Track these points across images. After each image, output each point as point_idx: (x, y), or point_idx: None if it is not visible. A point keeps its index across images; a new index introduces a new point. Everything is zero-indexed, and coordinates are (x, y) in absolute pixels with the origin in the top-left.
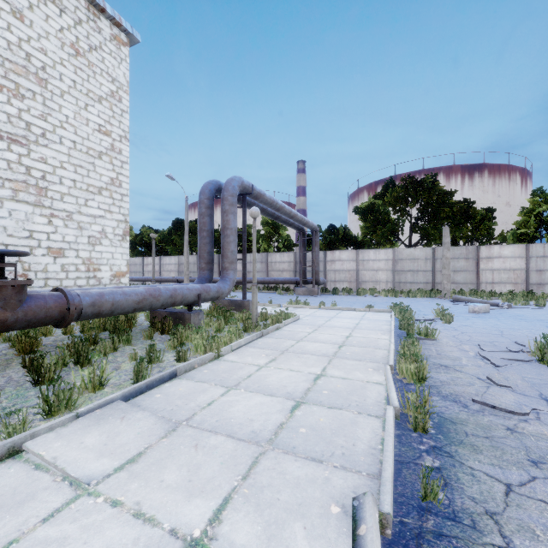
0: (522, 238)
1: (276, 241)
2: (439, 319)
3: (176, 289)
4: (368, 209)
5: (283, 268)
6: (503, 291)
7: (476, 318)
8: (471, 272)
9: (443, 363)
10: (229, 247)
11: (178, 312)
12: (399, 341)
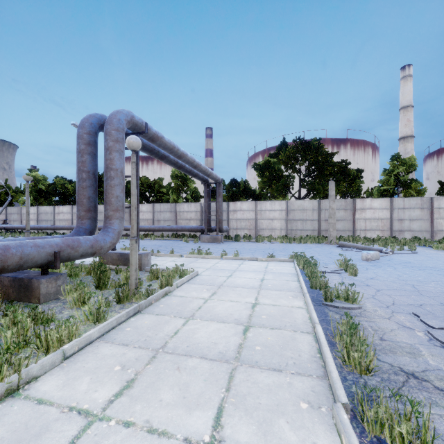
0: (385, 193)
1: (185, 192)
2: (342, 270)
3: (9, 248)
4: (265, 165)
5: (191, 217)
6: (373, 237)
7: (374, 268)
8: (349, 221)
9: (405, 367)
10: (113, 191)
11: (24, 277)
12: (318, 310)
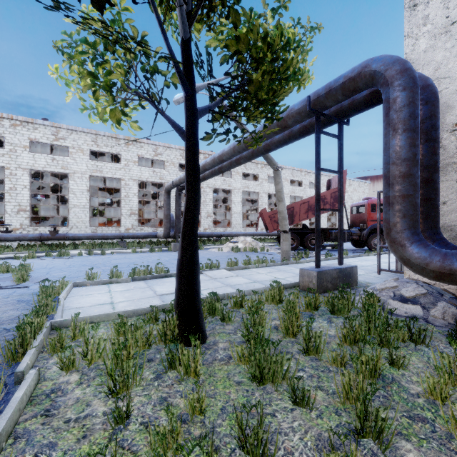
0: None
1: None
2: None
3: None
4: None
5: None
6: None
7: None
8: None
9: None
10: None
11: None
12: None
